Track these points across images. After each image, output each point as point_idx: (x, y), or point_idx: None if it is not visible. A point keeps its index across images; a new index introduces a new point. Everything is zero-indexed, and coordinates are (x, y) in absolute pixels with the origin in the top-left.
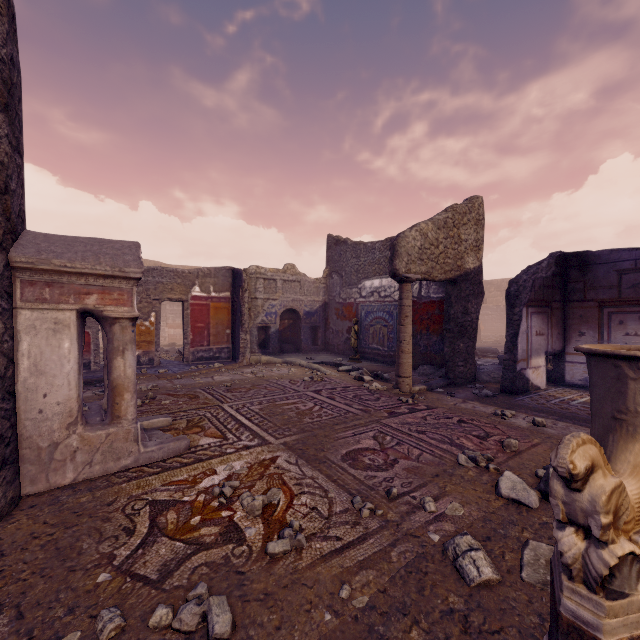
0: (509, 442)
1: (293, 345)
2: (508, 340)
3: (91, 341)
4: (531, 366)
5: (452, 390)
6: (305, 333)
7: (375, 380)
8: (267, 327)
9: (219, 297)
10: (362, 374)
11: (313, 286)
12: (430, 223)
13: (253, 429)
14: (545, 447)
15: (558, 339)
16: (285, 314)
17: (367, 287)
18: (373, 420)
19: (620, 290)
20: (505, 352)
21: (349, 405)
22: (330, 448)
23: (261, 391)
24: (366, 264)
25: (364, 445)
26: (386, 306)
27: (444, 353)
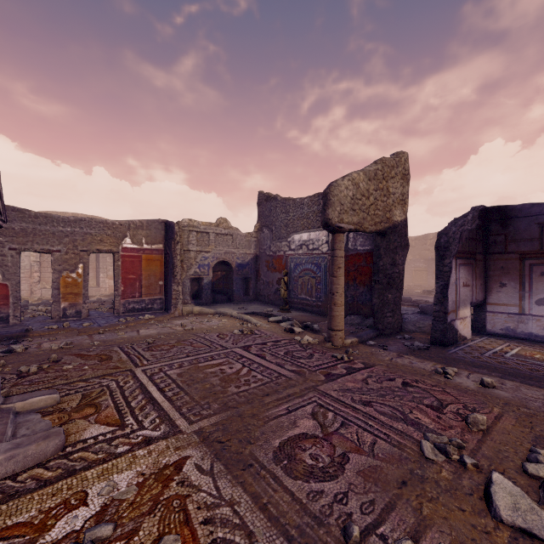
0: (475, 418)
1: (226, 295)
2: (438, 291)
3: (10, 294)
4: (459, 317)
5: (383, 342)
6: (237, 284)
7: (305, 331)
8: (200, 278)
9: (151, 249)
10: (292, 325)
11: (245, 240)
12: (362, 173)
13: (163, 407)
14: (511, 420)
15: (481, 290)
16: (218, 266)
17: (296, 240)
18: (309, 387)
19: (542, 242)
20: (435, 303)
21: (281, 365)
22: (259, 437)
23: (185, 349)
24: (295, 219)
25: (302, 429)
26: (314, 258)
27: (373, 304)
